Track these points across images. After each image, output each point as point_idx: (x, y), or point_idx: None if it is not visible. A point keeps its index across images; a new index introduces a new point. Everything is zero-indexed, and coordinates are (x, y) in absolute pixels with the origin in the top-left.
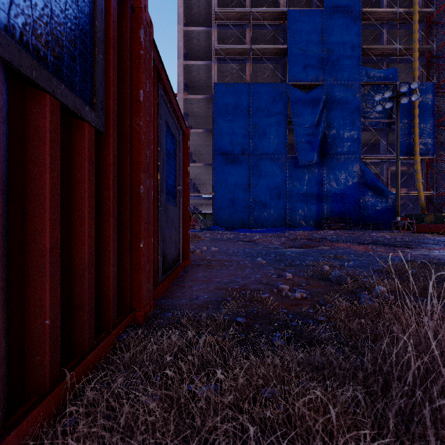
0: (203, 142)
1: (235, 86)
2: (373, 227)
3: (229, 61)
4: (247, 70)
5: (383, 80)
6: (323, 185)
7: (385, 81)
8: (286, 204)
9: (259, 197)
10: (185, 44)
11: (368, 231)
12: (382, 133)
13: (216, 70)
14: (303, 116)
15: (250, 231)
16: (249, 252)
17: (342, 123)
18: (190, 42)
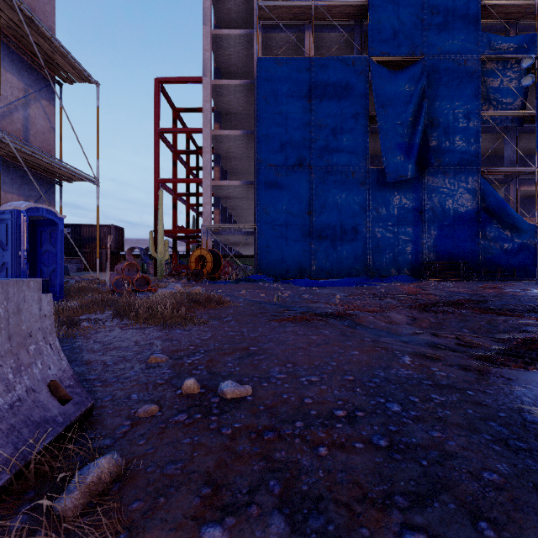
0: (242, 153)
1: (289, 62)
2: (502, 275)
3: (279, 29)
4: (307, 42)
5: (514, 52)
6: (423, 212)
7: (517, 53)
8: (367, 241)
9: (325, 230)
10: (216, 8)
11: (500, 282)
12: (507, 135)
13: (260, 42)
14: (393, 107)
15: (316, 283)
16: (430, 444)
17: (451, 118)
18: (222, 4)
